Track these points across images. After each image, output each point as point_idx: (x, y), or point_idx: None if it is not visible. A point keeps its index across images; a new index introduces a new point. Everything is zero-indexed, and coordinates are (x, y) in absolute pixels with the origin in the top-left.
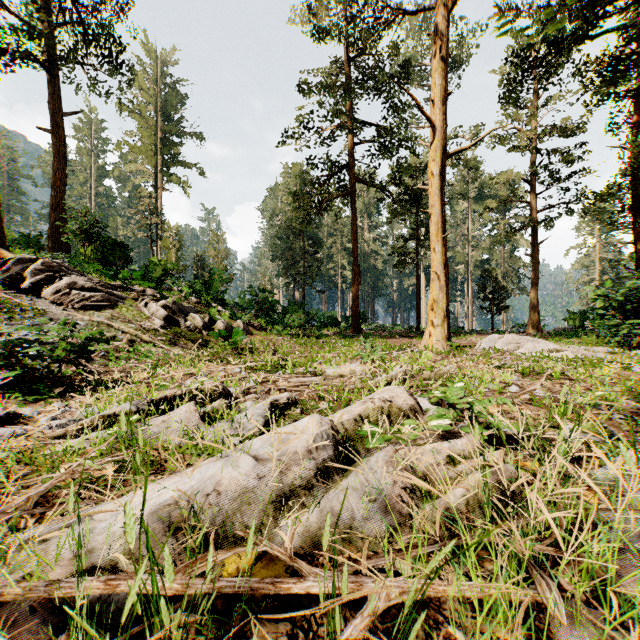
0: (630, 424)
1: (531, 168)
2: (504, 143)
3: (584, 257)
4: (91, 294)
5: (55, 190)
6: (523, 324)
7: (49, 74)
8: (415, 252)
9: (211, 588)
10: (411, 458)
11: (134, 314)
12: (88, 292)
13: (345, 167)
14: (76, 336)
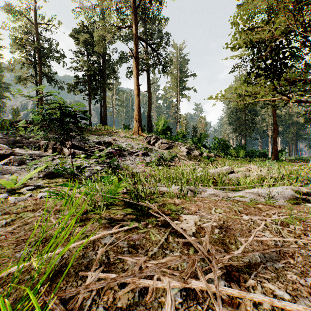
0: (278, 162)
1: None
2: None
3: None
4: (166, 145)
5: (148, 111)
6: None
7: (147, 73)
8: None
9: (209, 177)
10: (246, 173)
11: (177, 151)
12: (165, 144)
13: None
14: (172, 155)
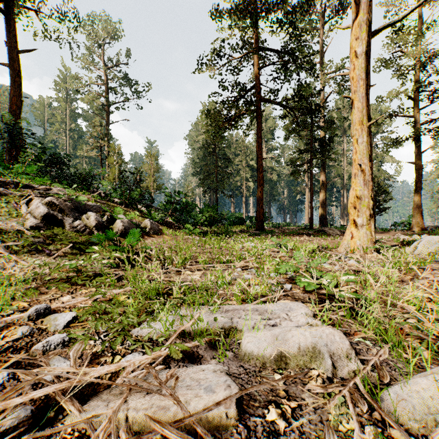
0: None
1: (418, 83)
2: (389, 66)
3: (438, 170)
4: None
5: (12, 113)
6: (401, 223)
7: (6, 17)
8: (309, 162)
9: None
10: None
11: (1, 212)
12: None
13: (251, 88)
14: None
